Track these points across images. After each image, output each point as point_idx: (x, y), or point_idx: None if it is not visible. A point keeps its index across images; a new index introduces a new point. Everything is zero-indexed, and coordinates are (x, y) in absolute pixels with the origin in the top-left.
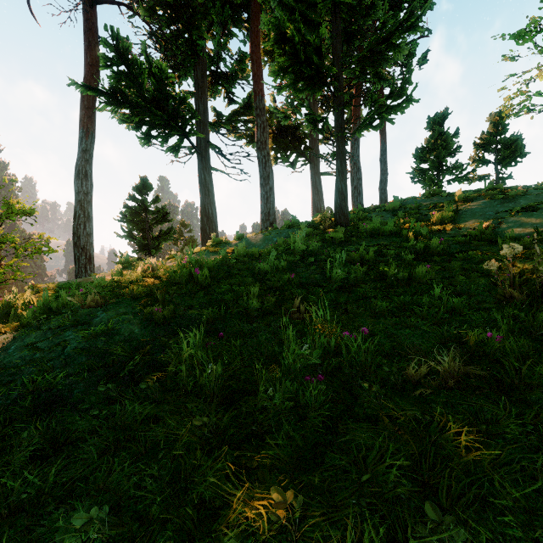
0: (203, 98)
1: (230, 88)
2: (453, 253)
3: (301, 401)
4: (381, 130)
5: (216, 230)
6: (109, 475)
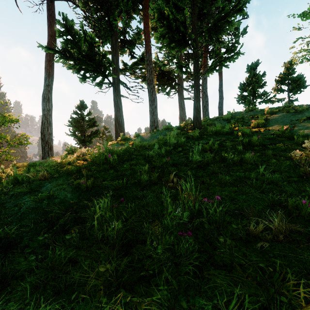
0: (116, 55)
1: (132, 49)
2: (266, 145)
3: (176, 251)
4: (219, 73)
5: (124, 131)
6: (37, 309)
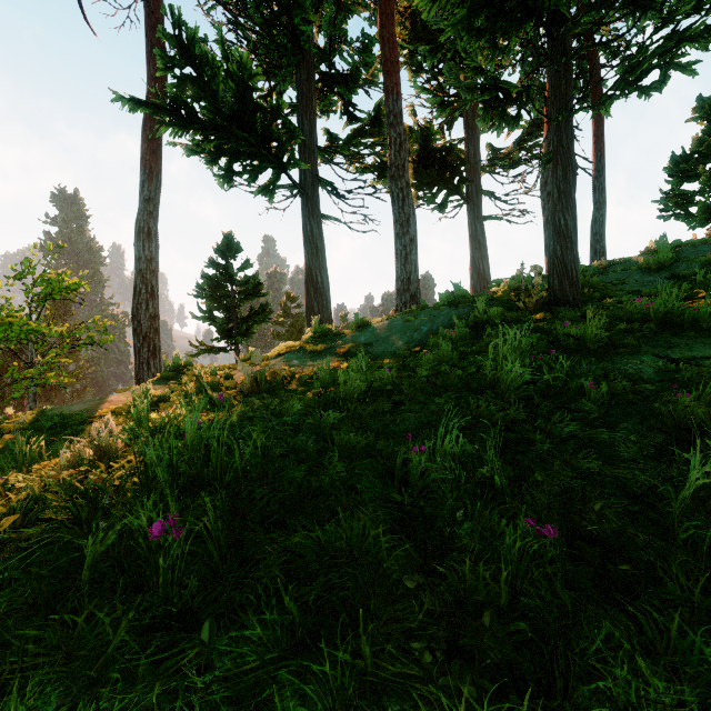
0: (309, 112)
1: (349, 95)
2: None
3: None
4: (595, 136)
5: (328, 307)
6: None
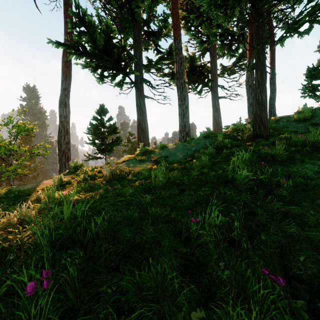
0: (139, 48)
1: (157, 41)
2: None
3: None
4: (271, 59)
5: (148, 138)
6: None
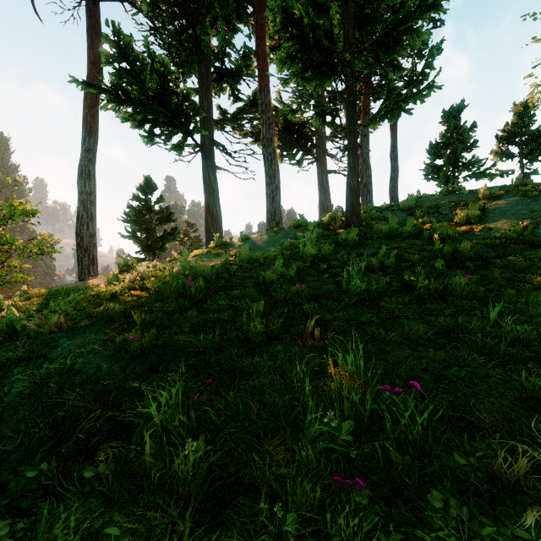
0: (207, 95)
1: (235, 85)
2: (488, 258)
3: (330, 531)
4: (391, 125)
5: (221, 230)
6: None
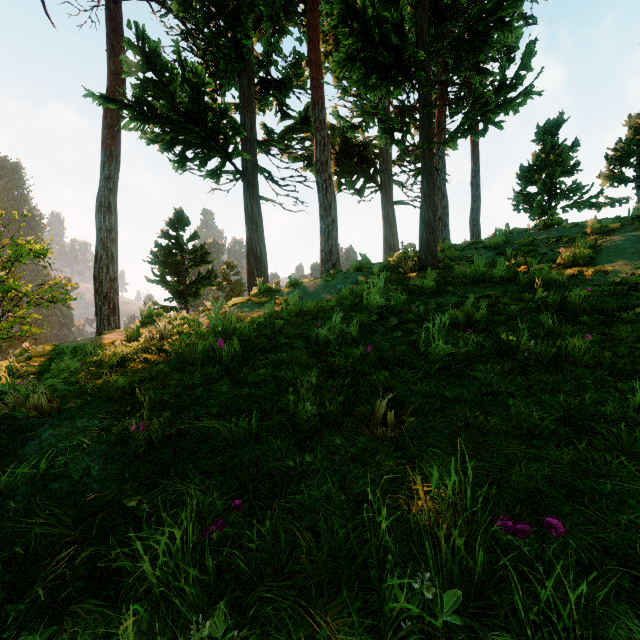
0: (249, 111)
1: (283, 99)
2: (608, 310)
3: None
4: (472, 145)
5: (266, 273)
6: None
